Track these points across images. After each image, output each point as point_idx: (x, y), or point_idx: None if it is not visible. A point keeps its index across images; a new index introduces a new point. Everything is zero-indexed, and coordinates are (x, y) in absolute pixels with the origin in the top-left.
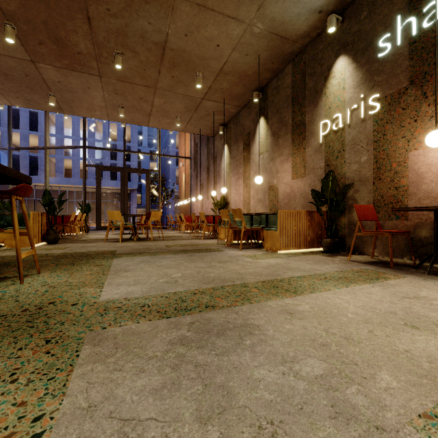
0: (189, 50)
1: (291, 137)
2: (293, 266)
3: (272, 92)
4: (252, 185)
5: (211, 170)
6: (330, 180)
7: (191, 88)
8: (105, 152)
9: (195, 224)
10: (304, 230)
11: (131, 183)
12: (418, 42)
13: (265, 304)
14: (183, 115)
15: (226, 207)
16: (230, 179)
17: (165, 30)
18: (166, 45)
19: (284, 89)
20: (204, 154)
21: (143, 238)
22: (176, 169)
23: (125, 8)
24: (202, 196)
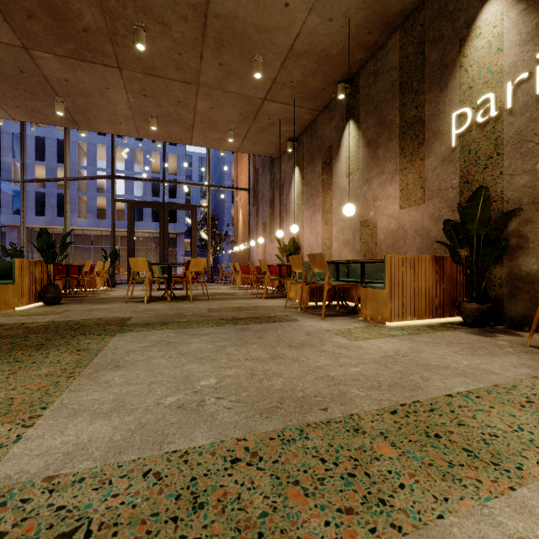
0: (244, 17)
1: (398, 145)
2: (433, 360)
3: (367, 81)
4: (336, 221)
5: (276, 203)
6: (481, 203)
7: (248, 83)
8: (146, 188)
9: (253, 277)
10: (429, 289)
11: (177, 225)
12: None
13: (447, 538)
14: (238, 126)
15: (297, 252)
16: (302, 214)
17: None
18: (209, 9)
19: (386, 73)
20: (266, 183)
21: (181, 296)
22: (232, 207)
23: None
24: (265, 239)
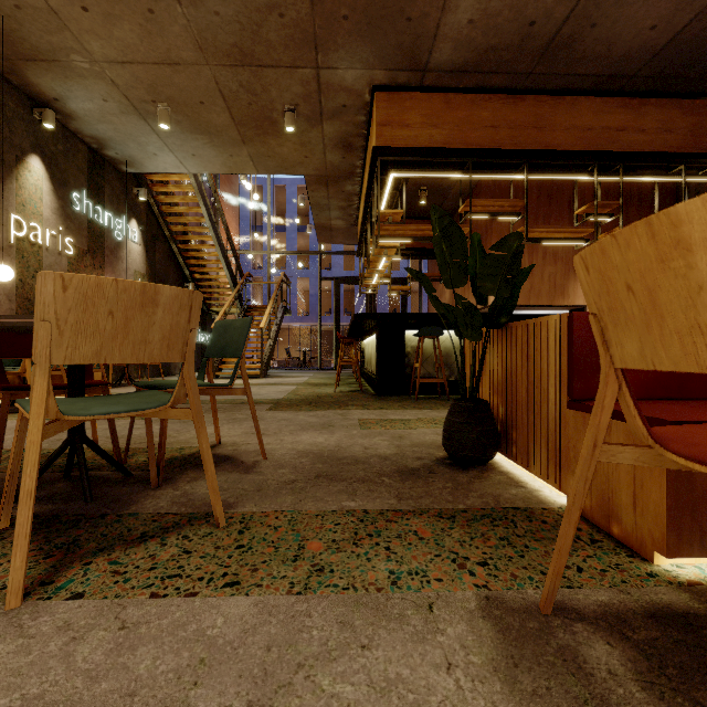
0: None
1: None
2: None
3: None
4: None
5: None
6: None
7: None
8: None
9: None
10: None
11: None
12: (92, 224)
13: None
14: None
15: None
16: None
17: (188, 8)
18: None
19: None
20: None
21: None
22: None
23: (259, 26)
24: None
